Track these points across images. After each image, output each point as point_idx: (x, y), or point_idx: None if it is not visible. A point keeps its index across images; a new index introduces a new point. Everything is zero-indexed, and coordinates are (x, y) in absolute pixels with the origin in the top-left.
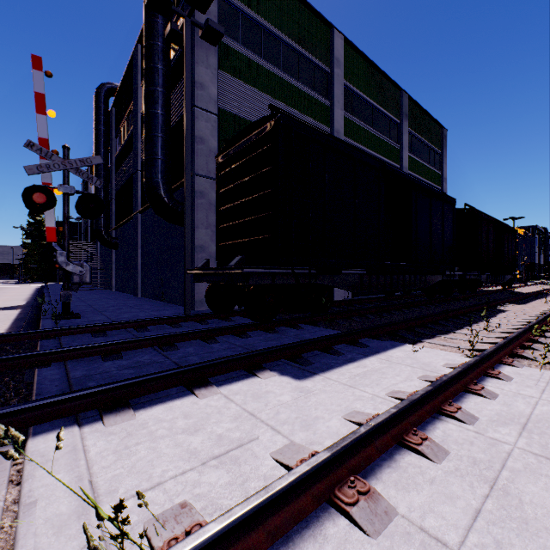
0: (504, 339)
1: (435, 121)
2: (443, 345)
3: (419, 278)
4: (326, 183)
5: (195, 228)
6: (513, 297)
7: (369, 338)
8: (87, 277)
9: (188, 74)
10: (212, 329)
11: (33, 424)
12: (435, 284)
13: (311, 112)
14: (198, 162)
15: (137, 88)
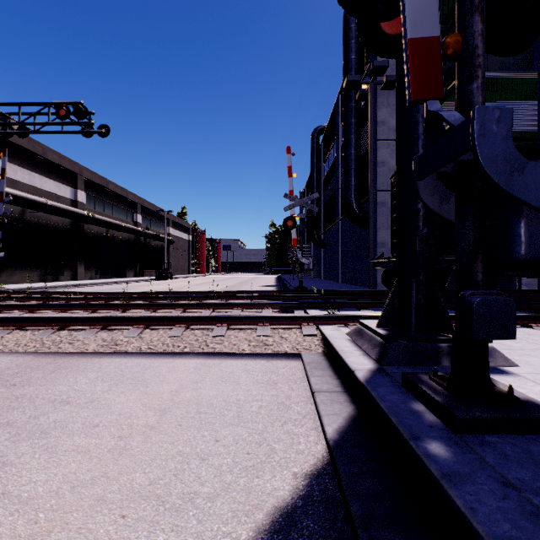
0: None
1: None
2: None
3: None
4: None
5: (377, 230)
6: None
7: None
8: (311, 266)
9: (371, 122)
10: (380, 295)
11: (306, 308)
12: None
13: (505, 95)
14: (380, 181)
15: (338, 128)
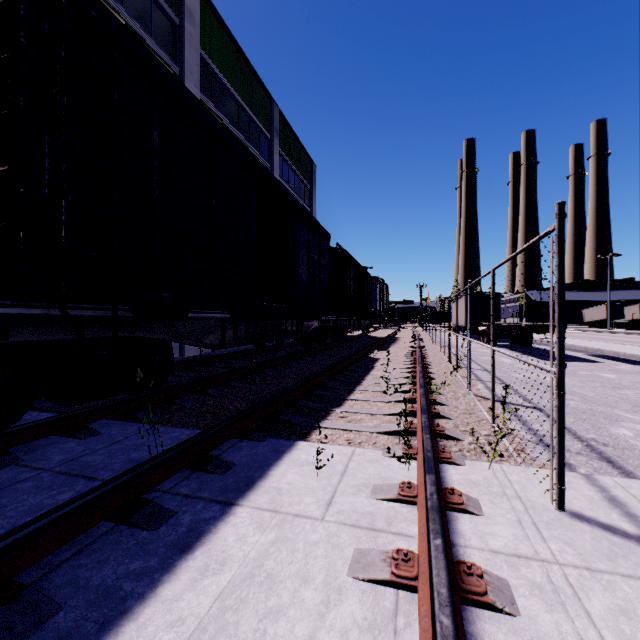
0: (423, 413)
1: (305, 152)
2: (346, 429)
3: (297, 324)
4: (157, 149)
5: None
6: (377, 343)
7: (235, 437)
8: None
9: None
10: None
11: None
12: (312, 332)
13: None
14: None
15: None
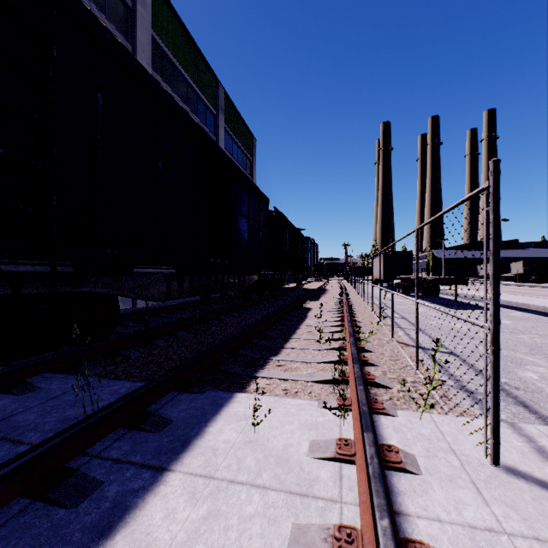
0: (355, 363)
1: (247, 127)
2: (283, 378)
3: (239, 278)
4: (101, 110)
5: None
6: (309, 294)
7: (175, 390)
8: None
9: None
10: None
11: None
12: (252, 285)
13: None
14: None
15: None
